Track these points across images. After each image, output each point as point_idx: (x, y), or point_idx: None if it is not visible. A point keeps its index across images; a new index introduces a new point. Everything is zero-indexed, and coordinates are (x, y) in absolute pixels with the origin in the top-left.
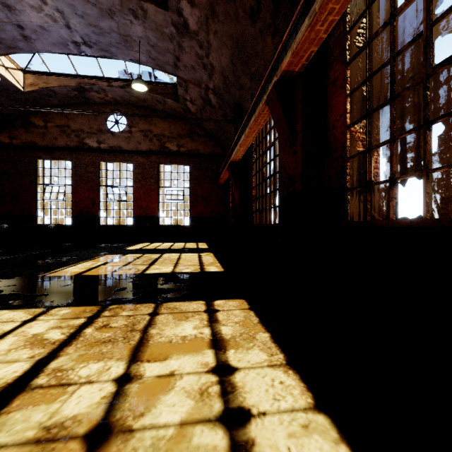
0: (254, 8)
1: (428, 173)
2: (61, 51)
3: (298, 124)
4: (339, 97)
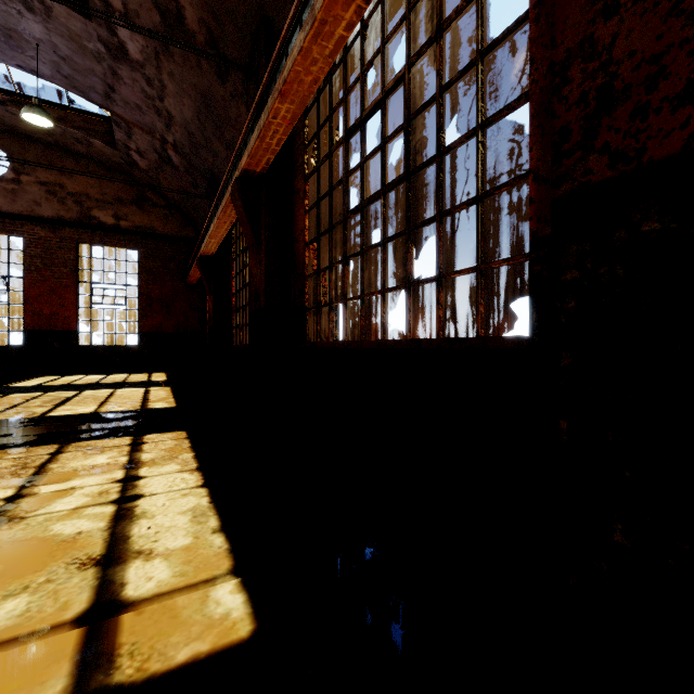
0: (222, 67)
1: (346, 302)
2: None
3: (262, 231)
4: (301, 211)
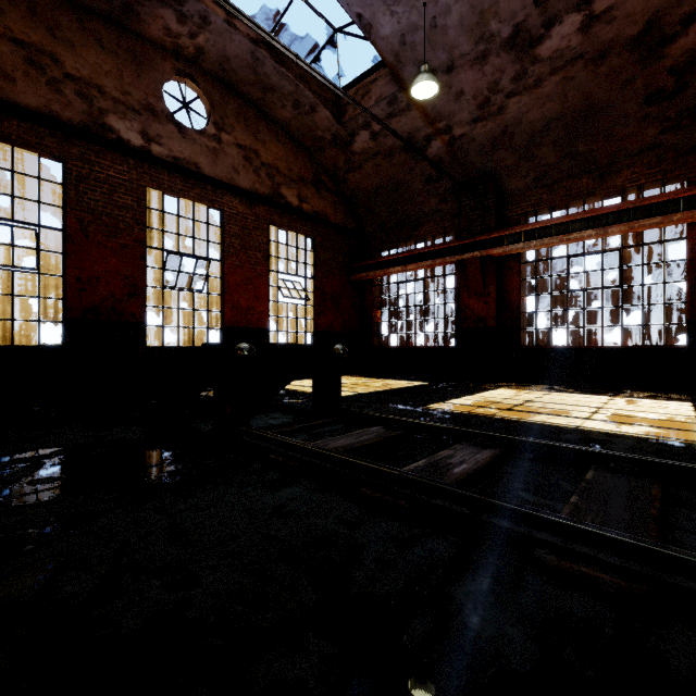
0: (665, 92)
1: None
2: None
3: None
4: None
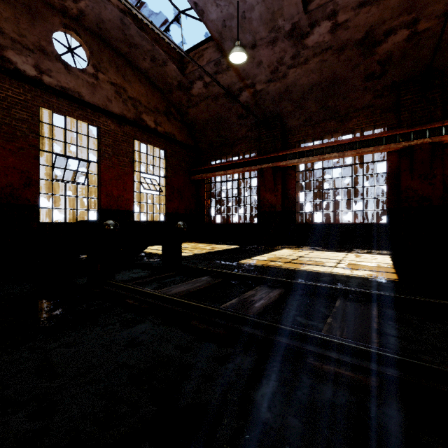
0: (375, 74)
1: None
2: None
3: (437, 170)
4: None
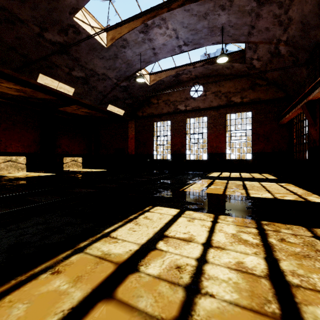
0: None
1: None
2: (170, 55)
3: None
4: None
